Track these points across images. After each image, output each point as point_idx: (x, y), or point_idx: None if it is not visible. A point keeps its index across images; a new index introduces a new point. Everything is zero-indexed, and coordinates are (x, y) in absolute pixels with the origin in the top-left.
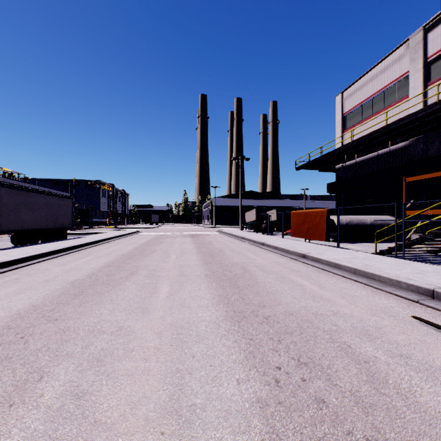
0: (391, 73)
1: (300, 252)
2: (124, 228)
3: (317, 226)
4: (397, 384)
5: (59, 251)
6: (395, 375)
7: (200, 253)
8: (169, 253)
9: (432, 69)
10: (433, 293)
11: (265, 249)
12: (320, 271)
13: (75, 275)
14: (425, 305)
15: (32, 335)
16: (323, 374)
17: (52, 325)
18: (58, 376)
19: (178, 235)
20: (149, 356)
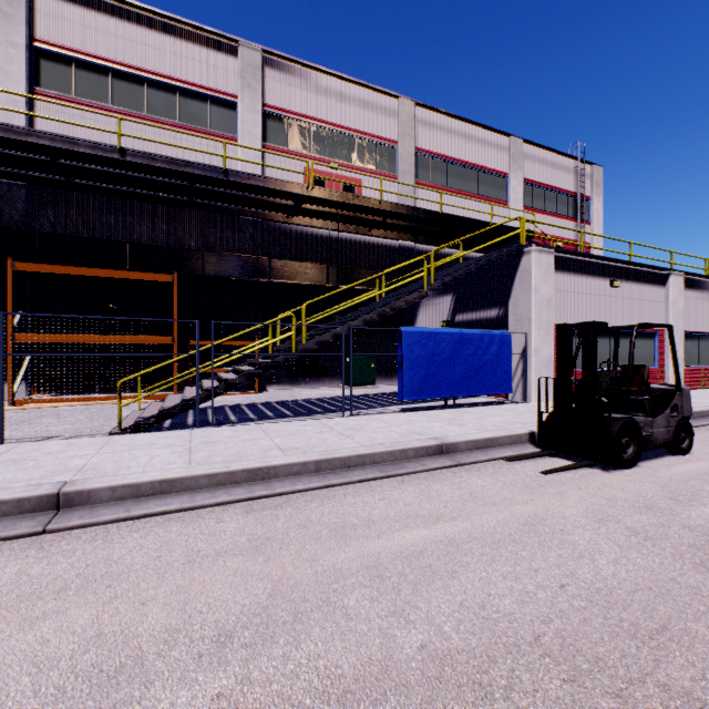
0: None
1: (20, 494)
2: None
3: None
4: None
5: None
6: None
7: None
8: None
9: (45, 67)
10: (443, 447)
11: None
12: (264, 505)
13: None
14: (468, 463)
15: None
16: None
17: None
18: None
19: None
20: None
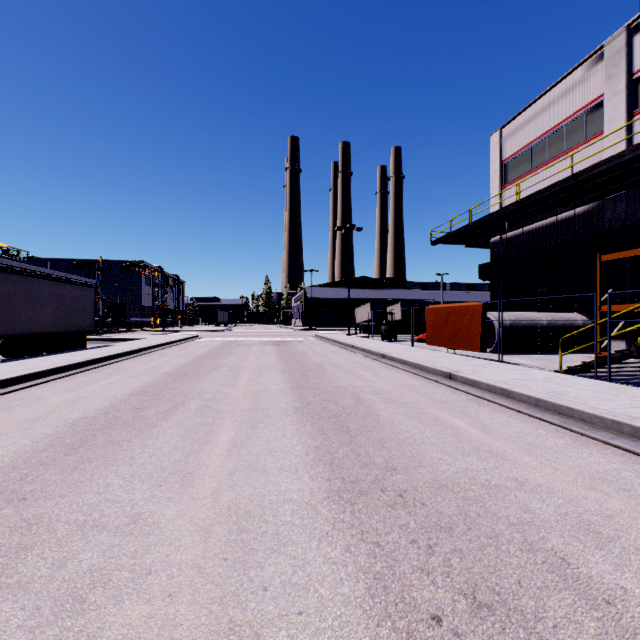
0: (576, 98)
1: (444, 370)
2: (176, 331)
3: (467, 329)
4: None
5: (68, 367)
6: None
7: (287, 370)
8: (239, 371)
9: None
10: None
11: (388, 364)
12: (478, 401)
13: (82, 409)
14: None
15: None
16: (530, 637)
17: (11, 512)
18: None
19: (255, 342)
20: (179, 588)
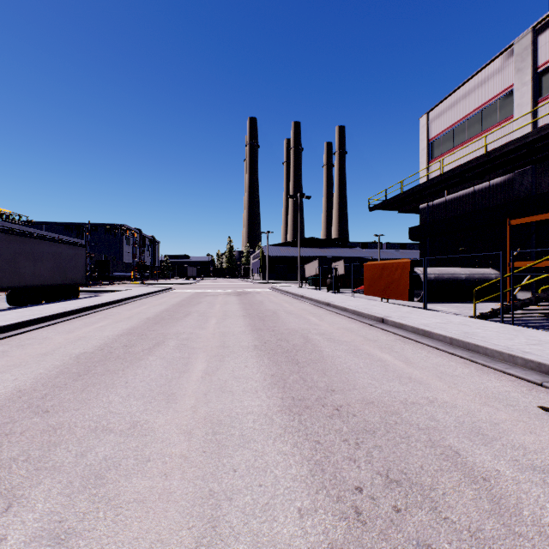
0: (490, 87)
1: (377, 315)
2: (153, 284)
3: (397, 281)
4: (537, 516)
5: (66, 313)
6: (530, 501)
7: (247, 316)
8: (207, 317)
9: (544, 81)
10: None
11: (331, 311)
12: (404, 340)
13: (82, 346)
14: None
15: (8, 435)
16: (425, 500)
17: (39, 420)
18: (34, 504)
19: (220, 293)
20: (172, 470)
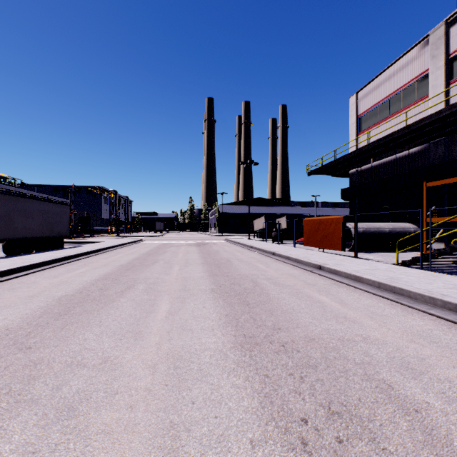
0: (409, 71)
1: (315, 263)
2: (126, 236)
3: (332, 234)
4: None
5: (52, 261)
6: None
7: (205, 263)
8: (172, 264)
9: (455, 66)
10: None
11: (276, 259)
12: (339, 284)
13: (64, 289)
14: None
15: None
16: (364, 431)
17: (22, 356)
18: (11, 435)
19: (183, 244)
20: (137, 402)
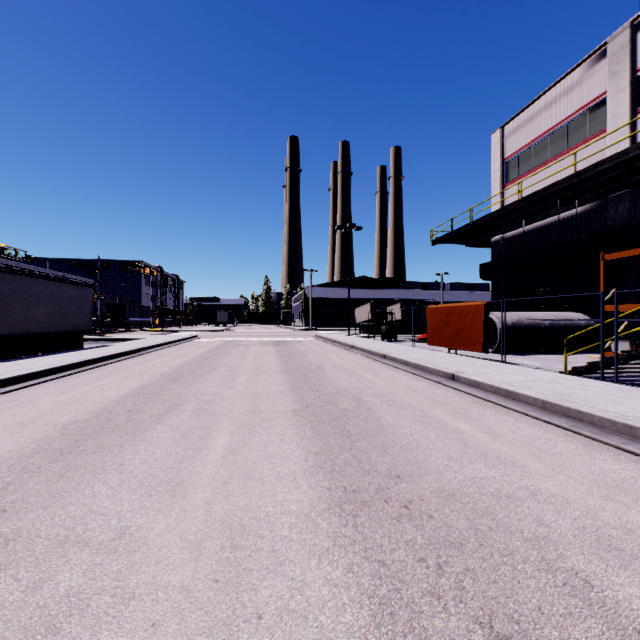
0: (578, 95)
1: (446, 371)
2: (175, 331)
3: (469, 329)
4: None
5: (63, 368)
6: None
7: (286, 371)
8: (237, 372)
9: None
10: None
11: (388, 364)
12: (483, 403)
13: (74, 411)
14: None
15: None
16: None
17: None
18: None
19: (254, 342)
20: (164, 615)
